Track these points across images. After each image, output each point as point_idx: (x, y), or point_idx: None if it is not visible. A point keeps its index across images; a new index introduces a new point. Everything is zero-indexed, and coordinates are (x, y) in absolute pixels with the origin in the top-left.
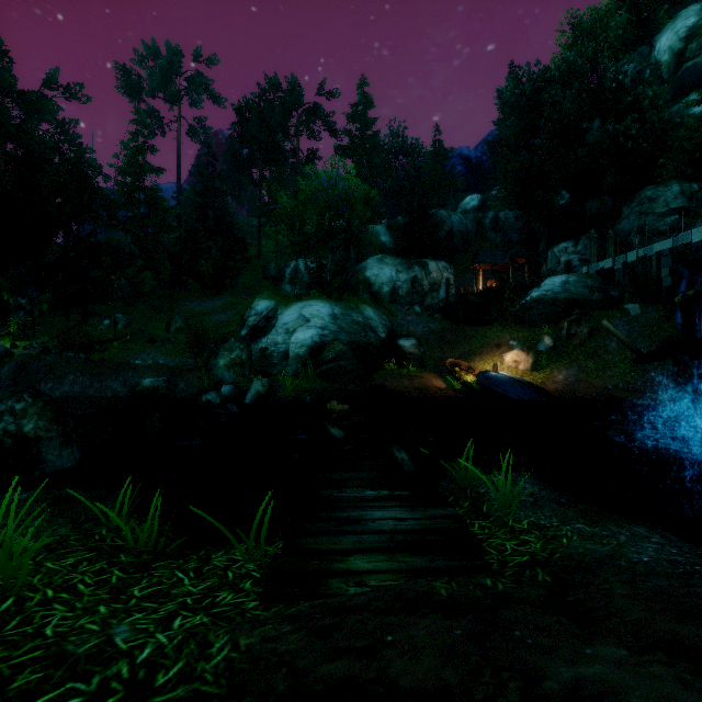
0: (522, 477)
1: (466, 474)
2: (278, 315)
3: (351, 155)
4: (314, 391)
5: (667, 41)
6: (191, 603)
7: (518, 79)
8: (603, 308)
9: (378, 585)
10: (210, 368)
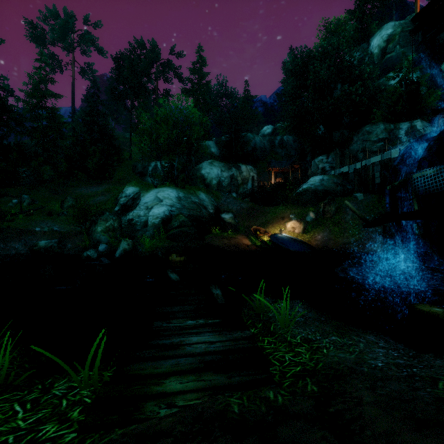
0: (297, 304)
1: (260, 303)
2: (141, 197)
3: (192, 95)
4: (164, 247)
5: (377, 41)
6: (11, 443)
7: (294, 55)
8: (343, 196)
9: (186, 404)
10: (90, 232)
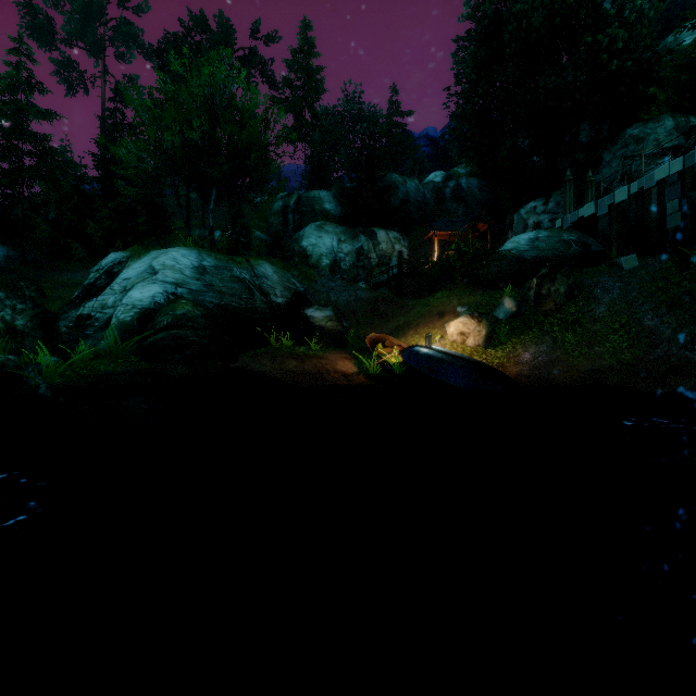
0: None
1: None
2: (123, 269)
3: (291, 109)
4: (102, 375)
5: None
6: None
7: None
8: (584, 266)
9: None
10: None
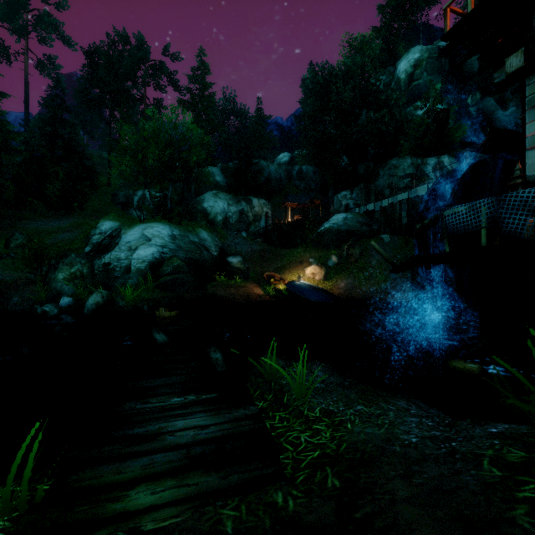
0: (316, 366)
1: (272, 368)
2: (121, 234)
3: (192, 108)
4: (152, 300)
5: (404, 65)
6: None
7: (315, 71)
8: (368, 237)
9: (157, 528)
10: (47, 281)
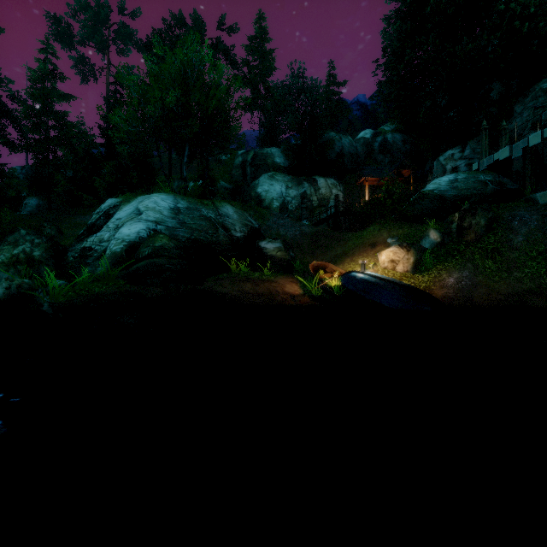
0: None
1: None
2: (117, 211)
3: (249, 84)
4: (95, 295)
5: None
6: None
7: None
8: (500, 202)
9: None
10: None
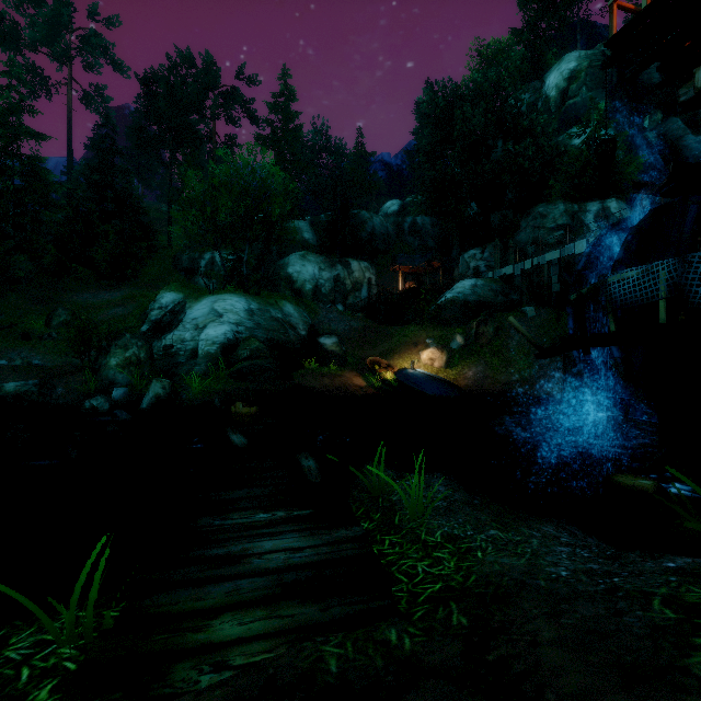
0: (436, 479)
1: (379, 480)
2: (186, 309)
3: (273, 146)
4: (225, 392)
5: (554, 79)
6: None
7: (433, 92)
8: (506, 310)
9: (247, 663)
10: (97, 368)
